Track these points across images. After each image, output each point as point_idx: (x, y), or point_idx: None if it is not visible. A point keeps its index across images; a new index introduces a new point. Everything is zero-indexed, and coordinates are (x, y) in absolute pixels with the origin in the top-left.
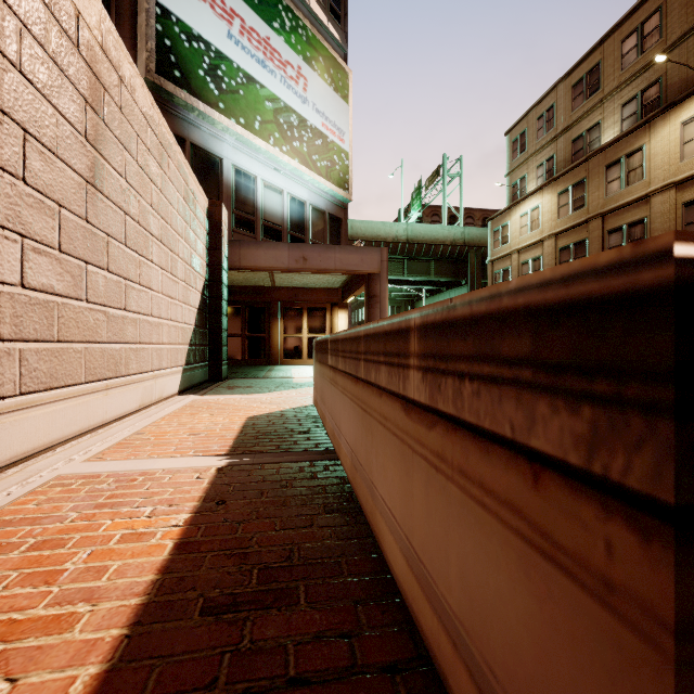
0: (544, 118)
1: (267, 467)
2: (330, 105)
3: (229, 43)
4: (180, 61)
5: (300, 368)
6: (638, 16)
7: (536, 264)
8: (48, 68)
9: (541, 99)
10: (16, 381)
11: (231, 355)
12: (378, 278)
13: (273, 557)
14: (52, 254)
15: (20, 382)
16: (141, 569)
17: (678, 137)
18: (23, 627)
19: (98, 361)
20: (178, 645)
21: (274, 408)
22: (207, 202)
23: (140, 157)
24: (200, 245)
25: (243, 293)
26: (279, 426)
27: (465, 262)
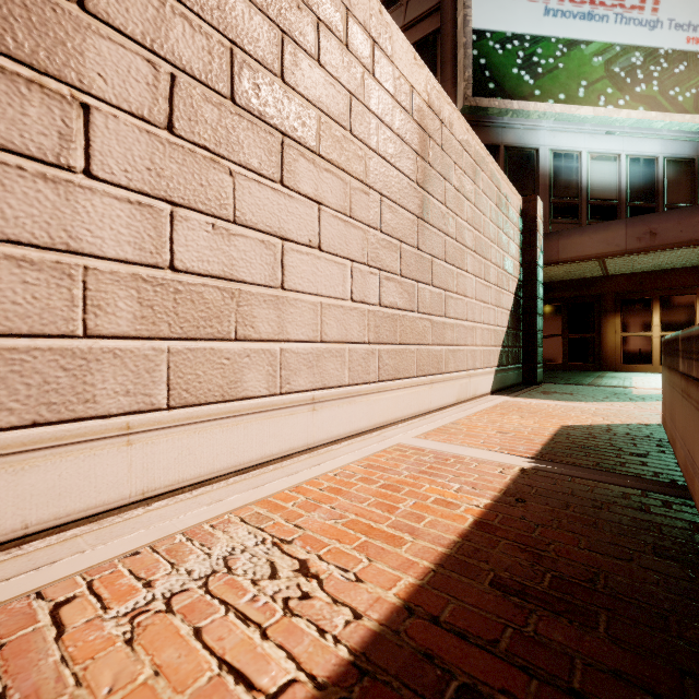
0: None
1: (577, 482)
2: None
3: (545, 21)
4: (494, 72)
5: (647, 376)
6: None
7: None
8: (393, 143)
9: None
10: (376, 372)
11: (549, 357)
12: None
13: (571, 572)
14: (396, 279)
15: (378, 373)
16: (446, 528)
17: None
18: (375, 532)
19: (425, 360)
20: (469, 597)
21: (598, 420)
22: (520, 200)
23: (456, 182)
24: (512, 246)
25: (564, 288)
26: (601, 441)
27: None
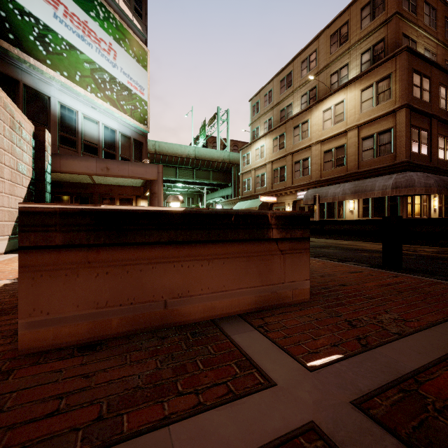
0: (268, 96)
1: None
2: (133, 70)
3: (55, 21)
4: (14, 28)
5: None
6: (307, 51)
7: (263, 177)
8: None
9: (266, 85)
10: None
11: None
12: (157, 182)
13: (9, 306)
14: None
15: None
16: None
17: (322, 118)
18: None
19: None
20: None
21: None
22: (33, 127)
23: None
24: (26, 156)
25: (71, 187)
26: None
27: (230, 173)
